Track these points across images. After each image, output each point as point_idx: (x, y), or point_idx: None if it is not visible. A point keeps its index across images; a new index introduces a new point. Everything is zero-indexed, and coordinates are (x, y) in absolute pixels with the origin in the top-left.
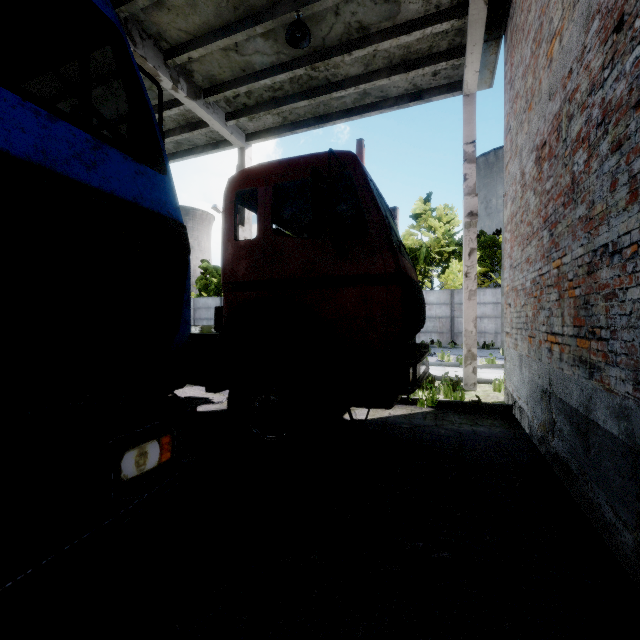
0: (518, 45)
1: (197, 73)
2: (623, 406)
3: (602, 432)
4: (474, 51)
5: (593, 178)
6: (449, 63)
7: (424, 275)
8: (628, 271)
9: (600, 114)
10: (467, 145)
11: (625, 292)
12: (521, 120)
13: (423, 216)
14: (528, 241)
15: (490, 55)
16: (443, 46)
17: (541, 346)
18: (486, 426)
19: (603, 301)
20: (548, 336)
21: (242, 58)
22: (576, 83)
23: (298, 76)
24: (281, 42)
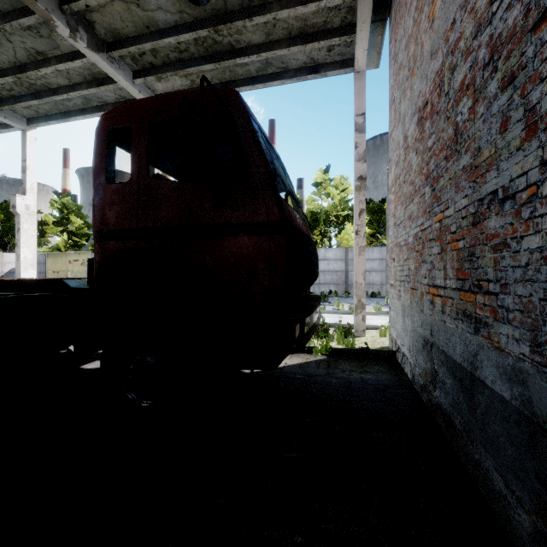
0: (401, 20)
1: (98, 25)
2: (517, 368)
3: (490, 393)
4: (363, 28)
5: (479, 123)
6: (342, 39)
7: (324, 235)
8: (524, 217)
9: (488, 53)
10: (357, 117)
11: (520, 241)
12: (404, 88)
13: (323, 184)
14: (410, 199)
15: (377, 36)
16: (336, 22)
17: (423, 298)
18: (373, 373)
19: (491, 252)
20: (430, 288)
21: (144, 13)
22: (460, 31)
23: (203, 39)
24: (183, 0)
